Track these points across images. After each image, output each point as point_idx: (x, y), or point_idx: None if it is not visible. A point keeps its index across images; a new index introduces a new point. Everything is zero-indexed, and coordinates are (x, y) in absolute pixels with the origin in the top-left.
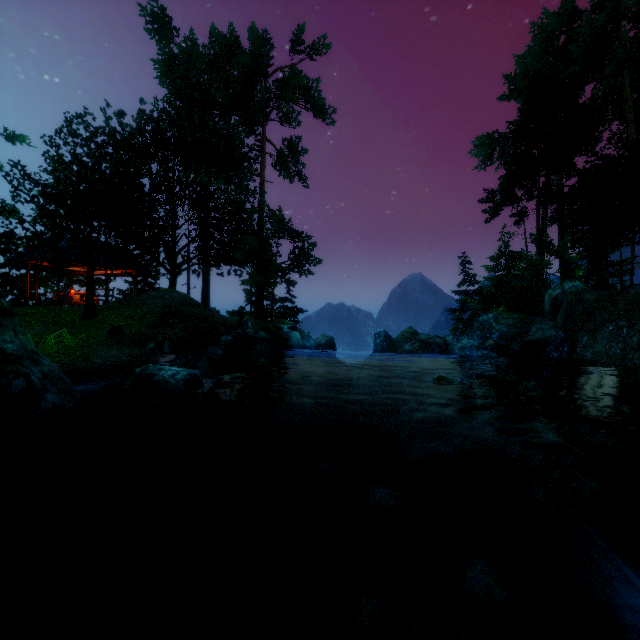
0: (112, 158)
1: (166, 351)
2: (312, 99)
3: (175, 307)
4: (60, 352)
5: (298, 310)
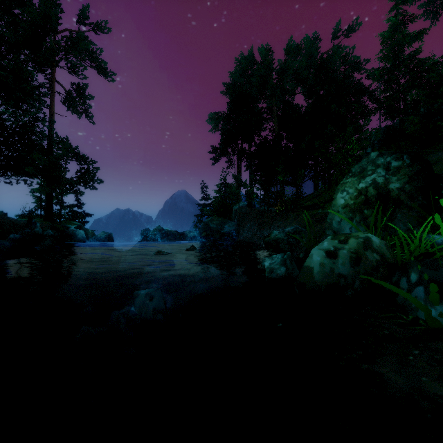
0: None
1: None
2: (96, 62)
3: None
4: None
5: (86, 214)
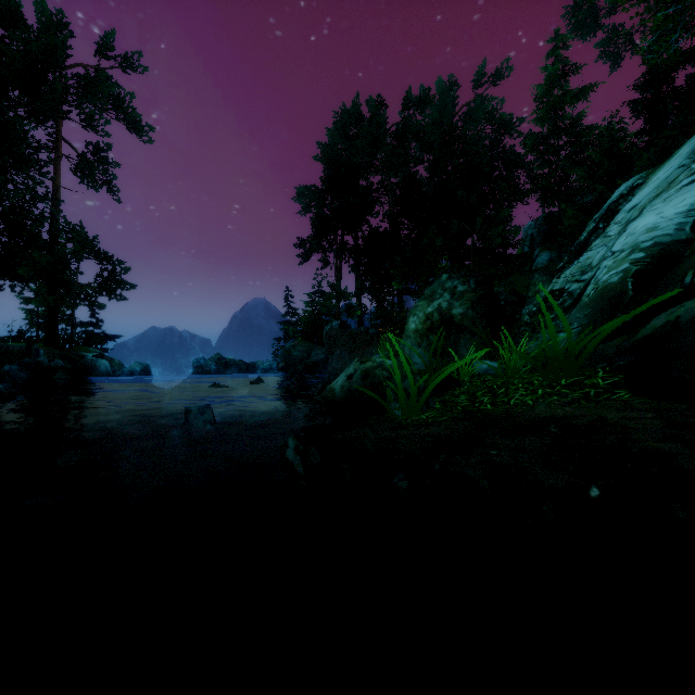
0: None
1: None
2: (125, 113)
3: None
4: None
5: (107, 336)
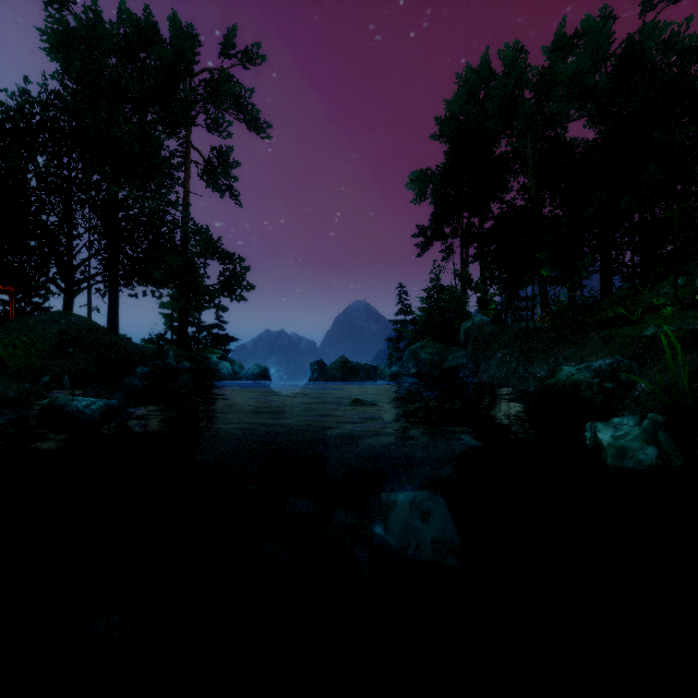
0: None
1: (66, 385)
2: (245, 110)
3: (74, 334)
4: None
5: (229, 338)
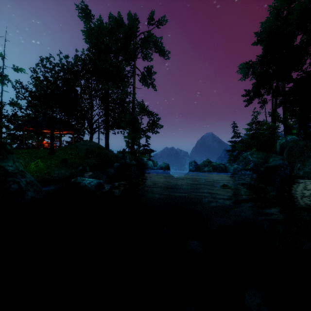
0: (62, 77)
1: (87, 170)
2: (158, 47)
3: (92, 149)
4: (37, 171)
5: (151, 150)
